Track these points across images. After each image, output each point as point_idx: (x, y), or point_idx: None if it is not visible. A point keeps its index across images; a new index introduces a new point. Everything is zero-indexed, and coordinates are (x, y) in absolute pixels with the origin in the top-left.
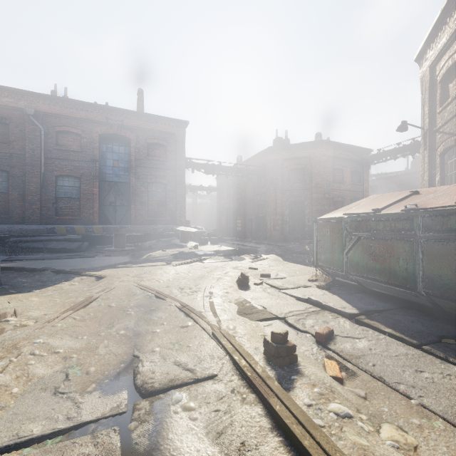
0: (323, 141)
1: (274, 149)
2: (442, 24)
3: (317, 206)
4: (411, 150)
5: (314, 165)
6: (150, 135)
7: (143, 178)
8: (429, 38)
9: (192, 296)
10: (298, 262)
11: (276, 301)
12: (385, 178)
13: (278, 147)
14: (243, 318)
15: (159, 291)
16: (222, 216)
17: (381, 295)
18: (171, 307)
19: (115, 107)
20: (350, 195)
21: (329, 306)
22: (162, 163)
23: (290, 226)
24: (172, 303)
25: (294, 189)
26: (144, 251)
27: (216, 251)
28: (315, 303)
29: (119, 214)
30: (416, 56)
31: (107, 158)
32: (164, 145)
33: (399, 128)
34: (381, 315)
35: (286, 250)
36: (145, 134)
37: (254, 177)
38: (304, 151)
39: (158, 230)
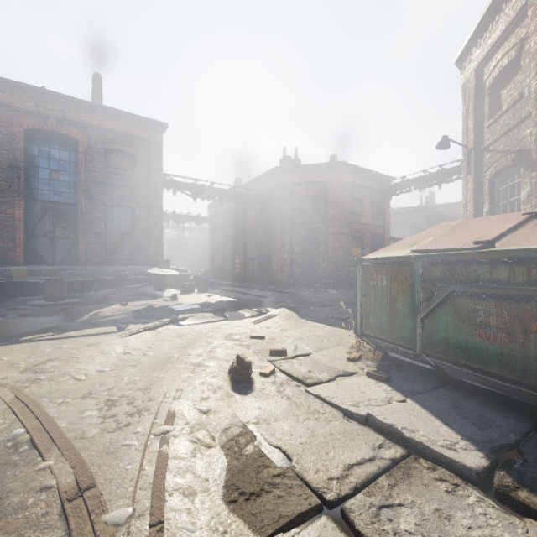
0: (341, 163)
1: (282, 170)
2: (494, 12)
3: (333, 243)
4: (438, 179)
5: (330, 192)
6: (110, 138)
7: (99, 198)
8: (477, 32)
9: (121, 436)
10: (320, 320)
11: (306, 425)
12: (400, 213)
13: (286, 168)
14: (238, 522)
15: (52, 418)
16: (216, 255)
17: (482, 392)
18: (41, 498)
19: (51, 91)
20: (370, 230)
21: (421, 442)
22: (127, 179)
23: (301, 267)
24: (53, 479)
25: (306, 222)
26: (92, 305)
27: (202, 304)
28: (387, 431)
29: (60, 249)
30: (457, 57)
31: (39, 166)
32: (132, 154)
33: (439, 145)
34: (534, 466)
35: (300, 300)
36: (102, 135)
37: (257, 205)
38: (318, 174)
39: (121, 273)
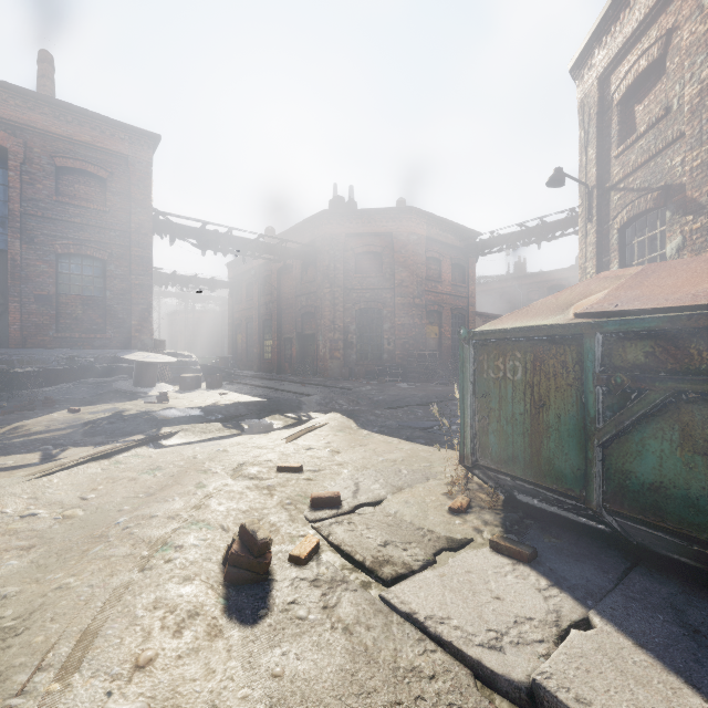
0: (413, 209)
1: (332, 215)
2: None
3: (402, 319)
4: (538, 236)
5: (398, 249)
6: (64, 150)
7: (44, 243)
8: (602, 24)
9: None
10: (390, 431)
11: None
12: (484, 283)
13: (338, 213)
14: None
15: None
16: (239, 334)
17: None
18: None
19: None
20: (450, 302)
21: None
22: (94, 215)
23: (358, 351)
24: None
25: (365, 288)
26: (16, 413)
27: (206, 408)
28: None
29: None
30: (574, 62)
31: None
32: (101, 177)
33: (550, 181)
34: None
35: (359, 399)
36: (50, 145)
37: (296, 265)
38: (382, 223)
39: (80, 360)
